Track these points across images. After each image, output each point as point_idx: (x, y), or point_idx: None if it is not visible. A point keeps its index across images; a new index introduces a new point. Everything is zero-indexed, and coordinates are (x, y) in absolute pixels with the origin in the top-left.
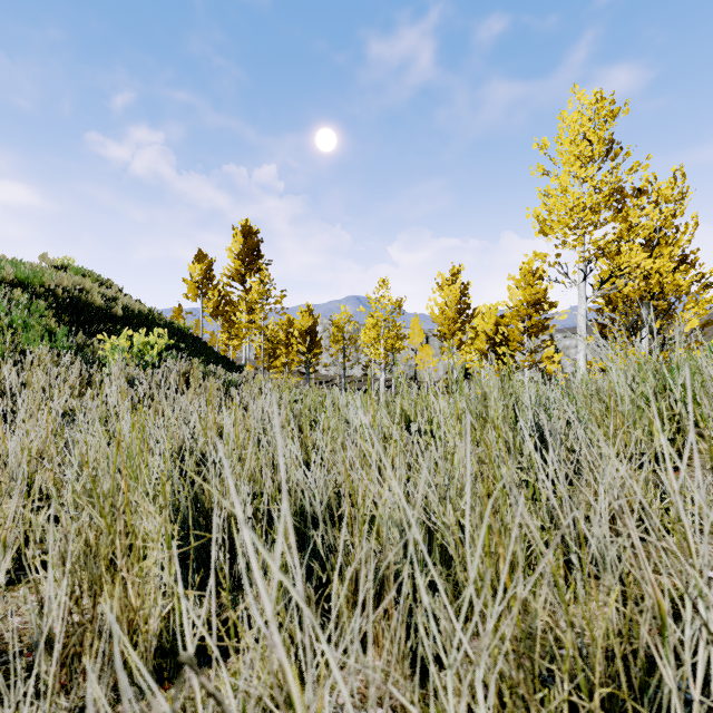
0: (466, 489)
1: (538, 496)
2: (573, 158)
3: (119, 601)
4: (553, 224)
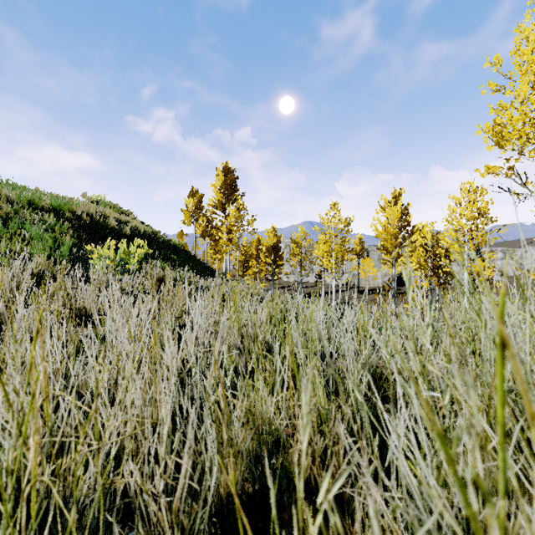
0: None
1: None
2: (534, 66)
3: None
4: (509, 135)
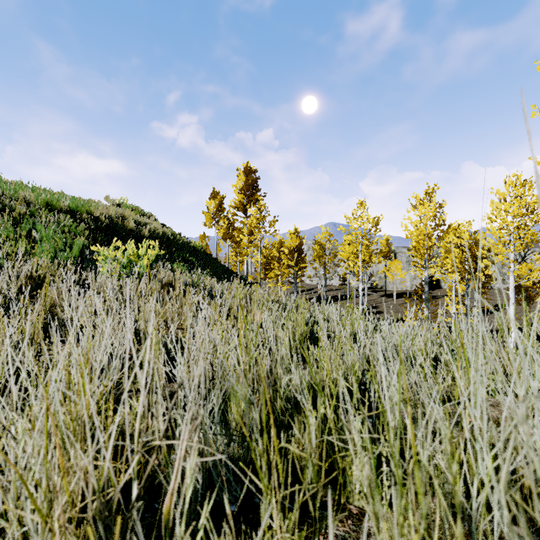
0: None
1: None
2: None
3: None
4: None
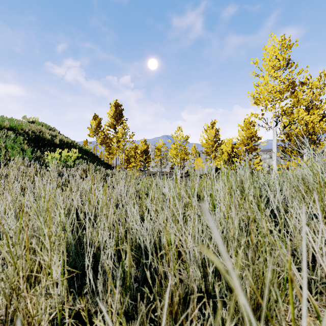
0: (243, 242)
1: (285, 244)
2: (270, 67)
3: (22, 310)
4: (260, 99)
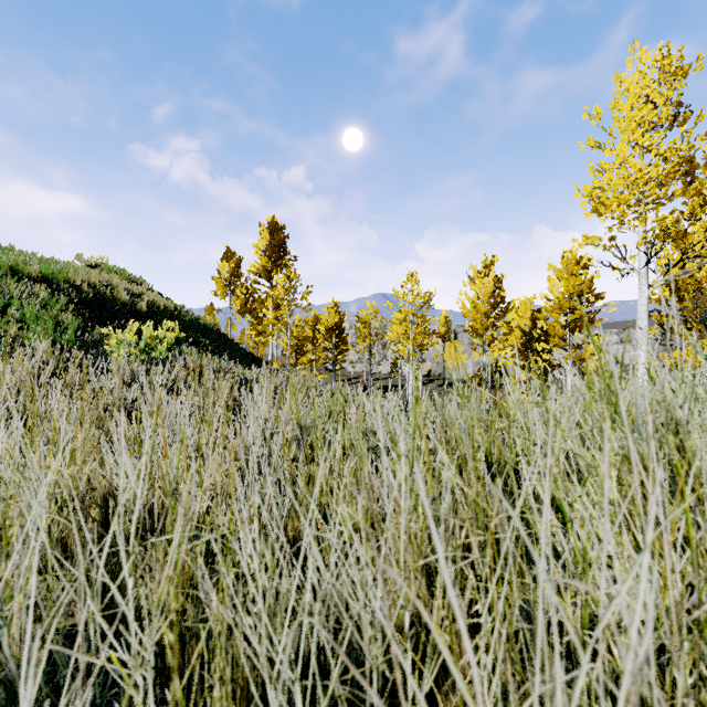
0: None
1: None
2: (634, 124)
3: None
4: (608, 202)
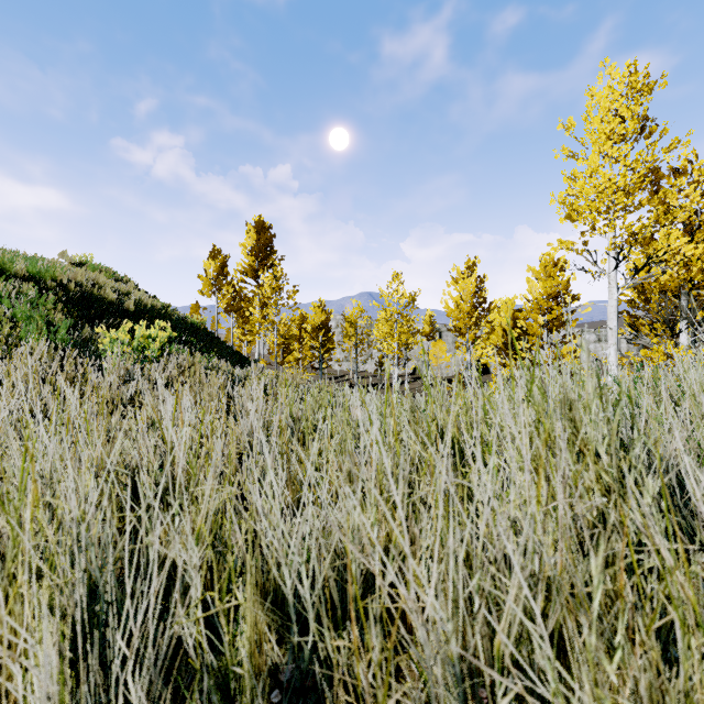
0: (621, 632)
1: None
2: (604, 137)
3: None
4: (580, 209)
